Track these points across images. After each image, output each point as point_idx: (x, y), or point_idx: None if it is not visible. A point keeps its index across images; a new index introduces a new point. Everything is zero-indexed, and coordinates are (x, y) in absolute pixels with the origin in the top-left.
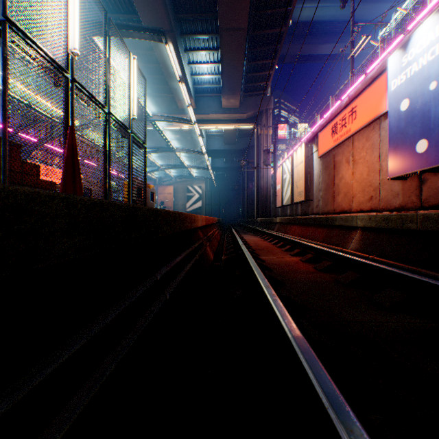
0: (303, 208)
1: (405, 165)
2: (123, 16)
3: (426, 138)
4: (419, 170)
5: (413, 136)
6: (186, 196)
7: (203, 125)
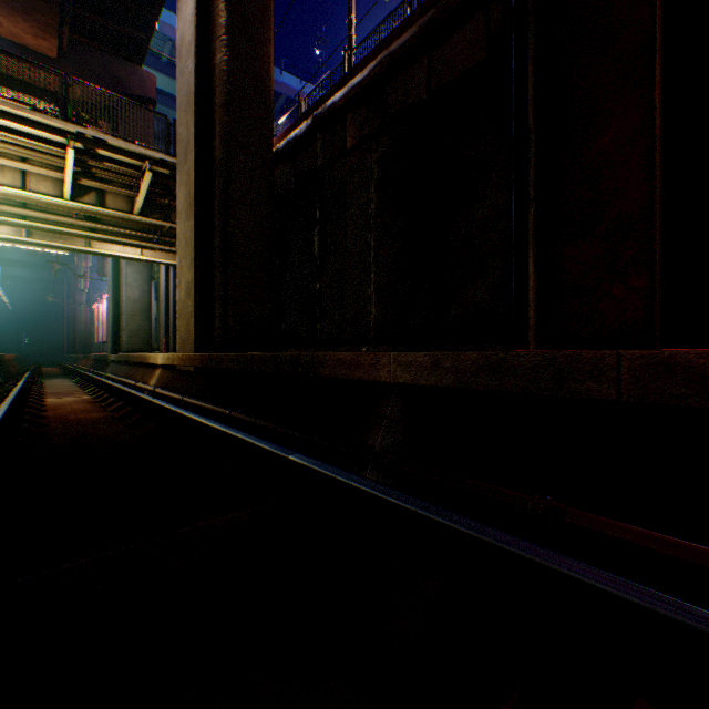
0: None
1: None
2: None
3: None
4: None
5: None
6: None
7: None
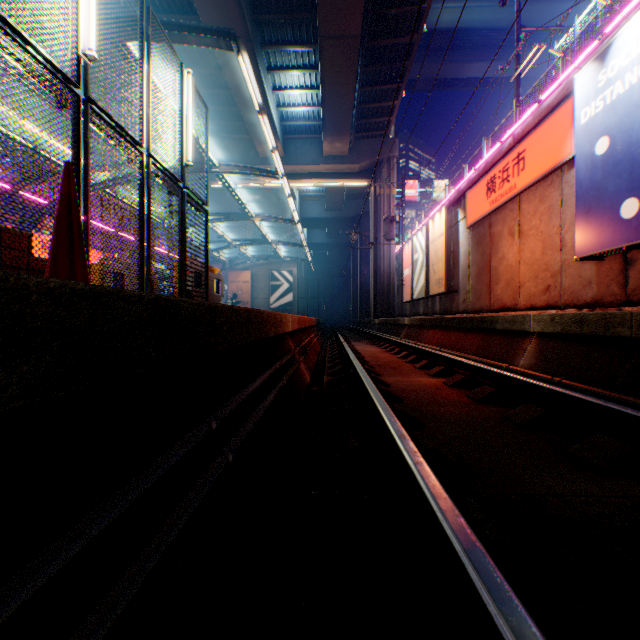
0: (443, 304)
1: (602, 238)
2: (176, 18)
3: (637, 196)
4: (625, 245)
5: (615, 194)
6: (270, 286)
7: (295, 182)
